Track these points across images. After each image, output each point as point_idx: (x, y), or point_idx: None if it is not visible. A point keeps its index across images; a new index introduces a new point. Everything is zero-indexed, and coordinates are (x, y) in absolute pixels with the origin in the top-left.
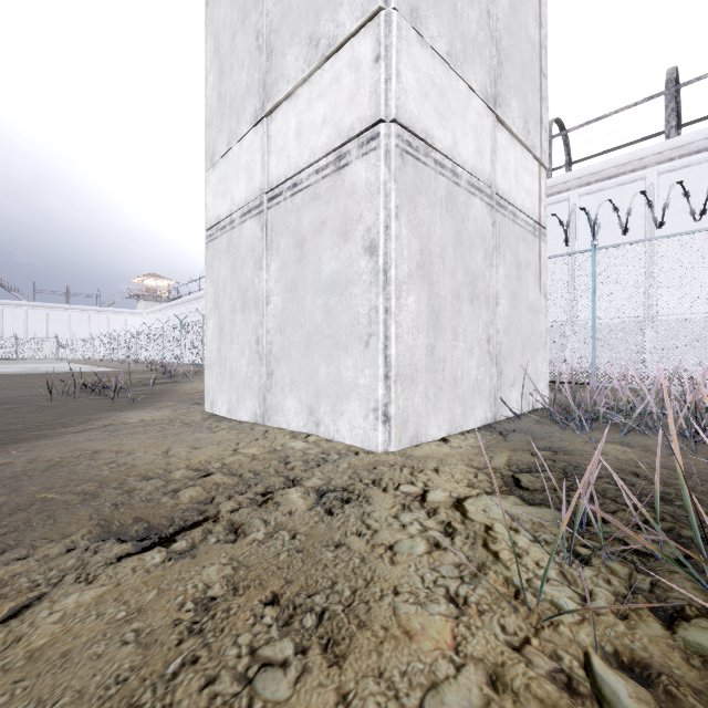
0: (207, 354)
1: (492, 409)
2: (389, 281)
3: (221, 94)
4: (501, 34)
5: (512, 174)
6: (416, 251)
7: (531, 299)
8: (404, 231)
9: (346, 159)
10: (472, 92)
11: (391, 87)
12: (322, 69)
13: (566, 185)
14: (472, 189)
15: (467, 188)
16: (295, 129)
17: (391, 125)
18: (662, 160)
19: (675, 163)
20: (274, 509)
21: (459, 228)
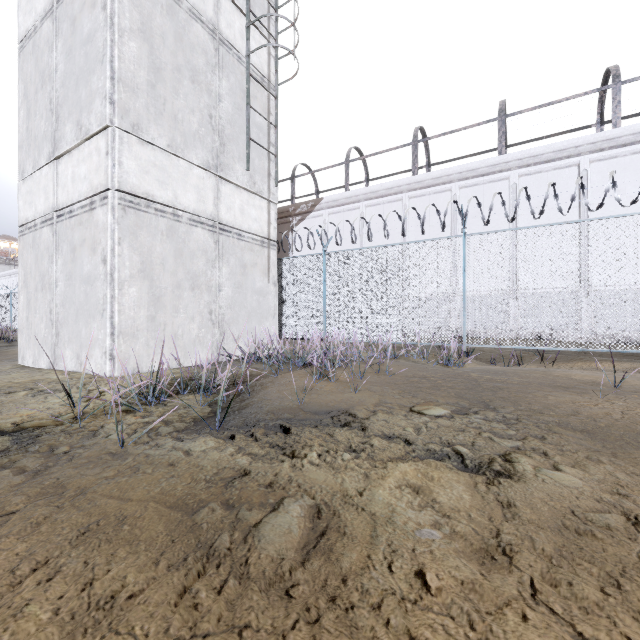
0: (19, 321)
1: (215, 354)
2: (114, 280)
3: (29, 129)
4: (225, 127)
5: (238, 210)
6: (138, 262)
7: (258, 286)
8: (126, 252)
9: (95, 205)
10: (194, 165)
11: (115, 171)
12: (84, 144)
13: (358, 198)
14: (194, 223)
15: (188, 223)
16: (72, 176)
17: (115, 192)
18: (410, 189)
19: (417, 192)
20: (4, 396)
21: (180, 247)
